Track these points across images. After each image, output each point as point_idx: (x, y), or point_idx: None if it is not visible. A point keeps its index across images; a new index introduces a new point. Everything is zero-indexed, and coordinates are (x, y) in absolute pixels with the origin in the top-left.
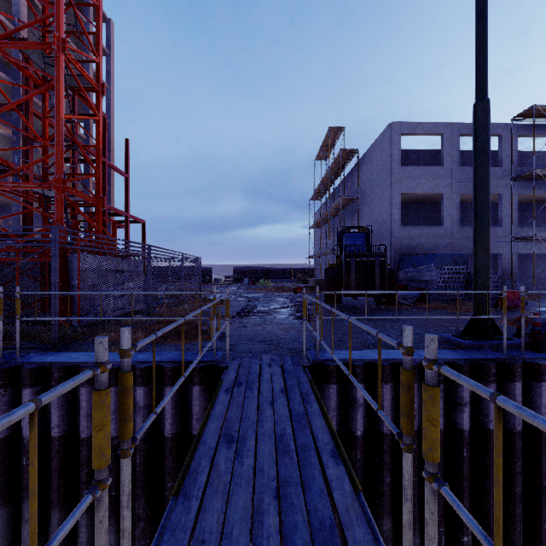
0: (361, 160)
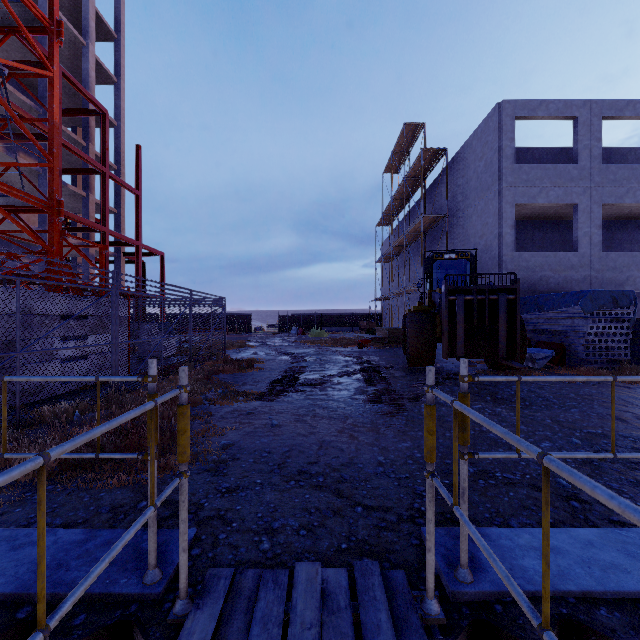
0: (450, 165)
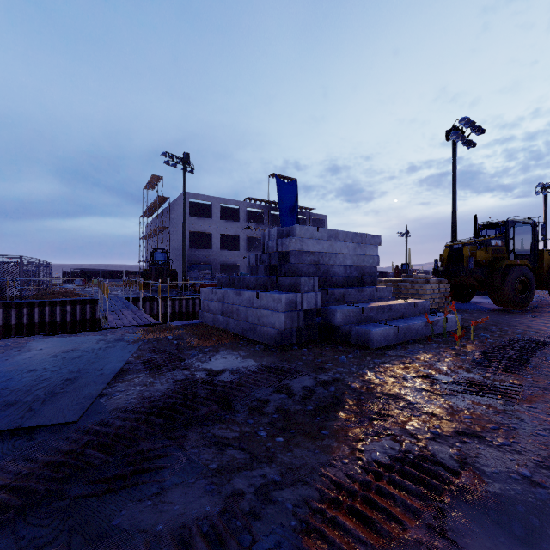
0: (172, 203)
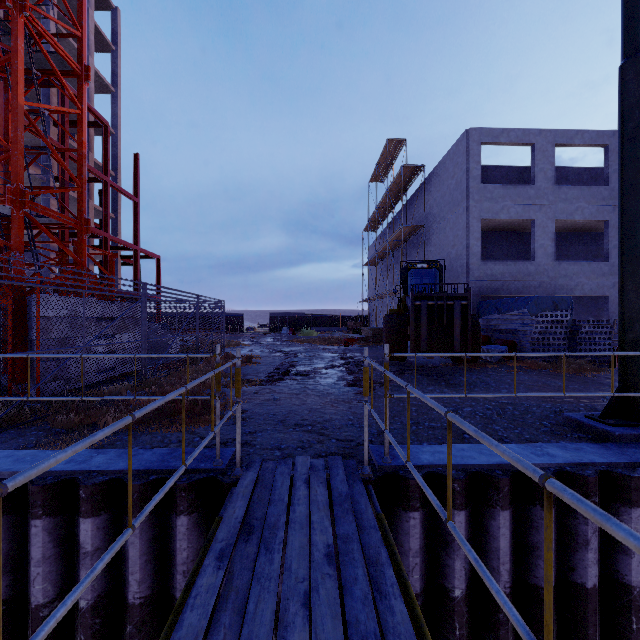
0: (427, 180)
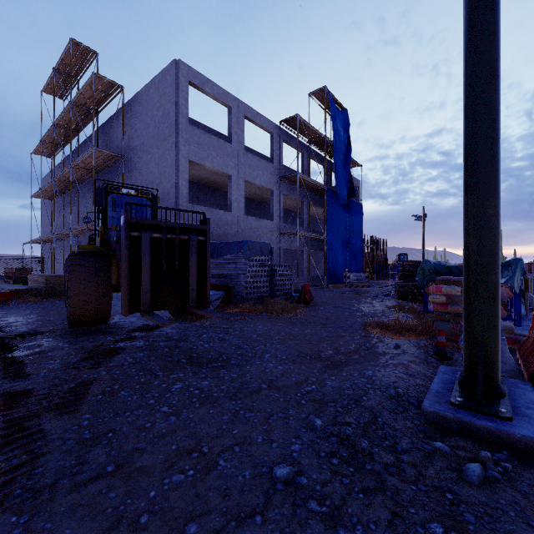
0: (126, 107)
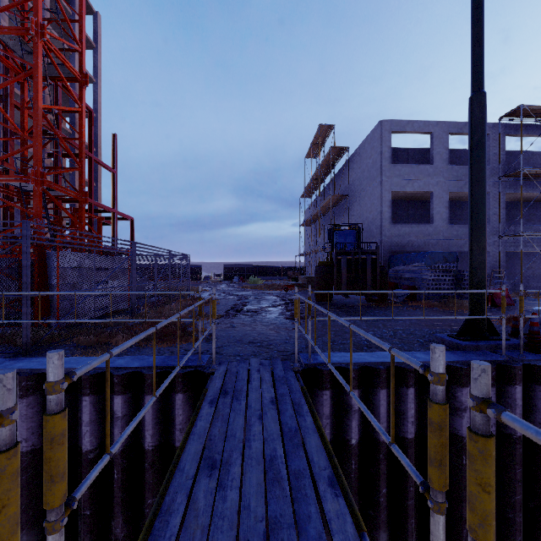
0: (351, 158)
